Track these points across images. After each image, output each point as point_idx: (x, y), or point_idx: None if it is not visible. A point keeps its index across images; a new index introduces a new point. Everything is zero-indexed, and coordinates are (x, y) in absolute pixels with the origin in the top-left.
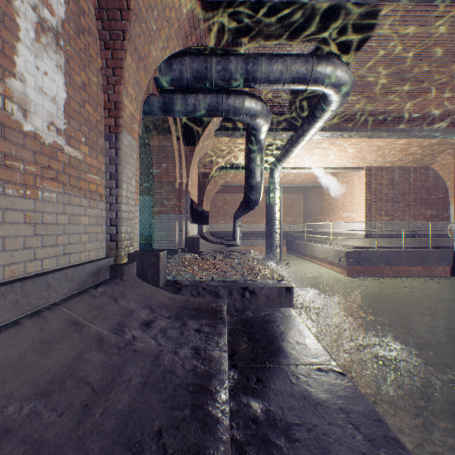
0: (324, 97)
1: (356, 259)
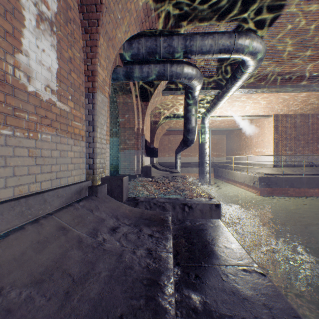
0: (243, 62)
1: (267, 182)
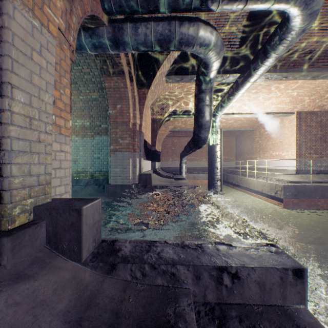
0: (284, 24)
1: (292, 192)
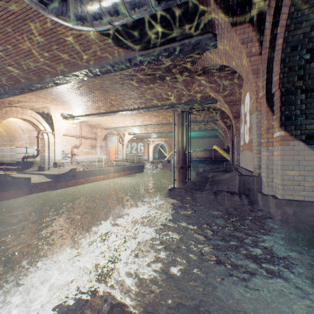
0: None
1: None
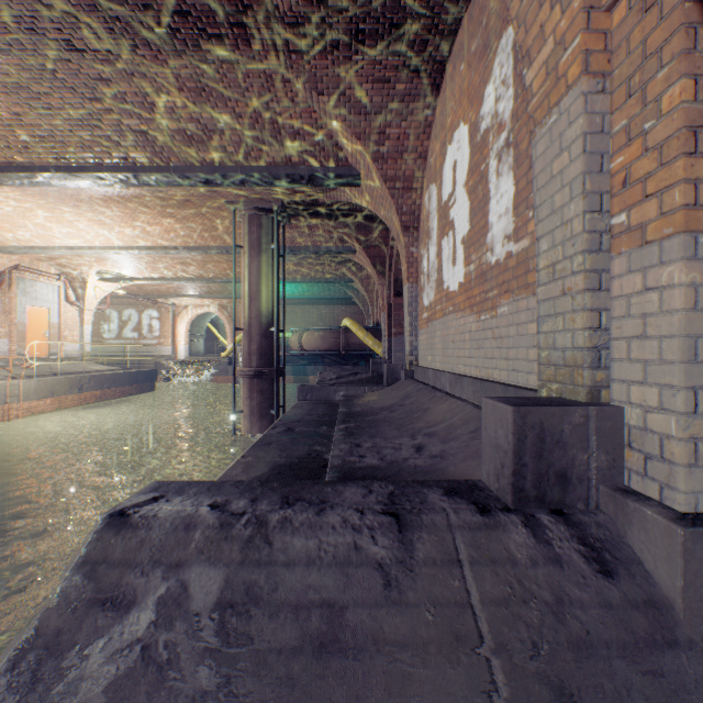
0: None
1: None
